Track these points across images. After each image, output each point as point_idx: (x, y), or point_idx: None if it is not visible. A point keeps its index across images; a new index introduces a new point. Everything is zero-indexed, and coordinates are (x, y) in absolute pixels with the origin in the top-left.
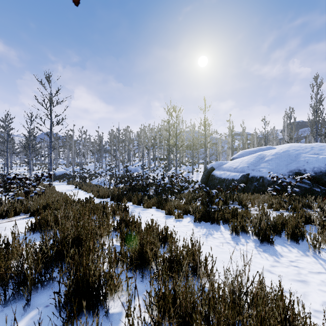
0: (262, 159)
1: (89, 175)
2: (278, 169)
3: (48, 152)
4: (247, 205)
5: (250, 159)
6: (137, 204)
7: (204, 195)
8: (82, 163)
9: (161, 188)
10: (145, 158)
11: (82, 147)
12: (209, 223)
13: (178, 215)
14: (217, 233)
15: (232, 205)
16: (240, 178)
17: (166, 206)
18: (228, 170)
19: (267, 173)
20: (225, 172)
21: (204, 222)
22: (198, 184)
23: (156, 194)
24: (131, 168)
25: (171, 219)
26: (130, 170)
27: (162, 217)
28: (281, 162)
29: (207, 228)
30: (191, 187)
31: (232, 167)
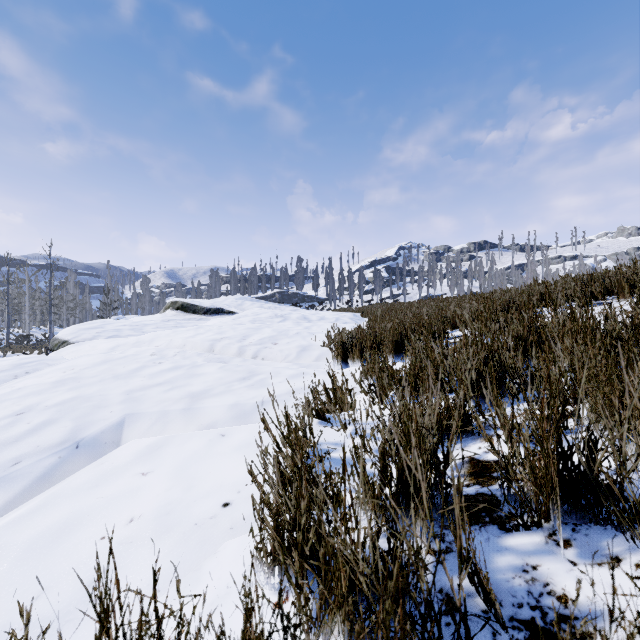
0: None
1: None
2: None
3: None
4: None
5: None
6: None
7: None
8: None
9: None
10: None
11: None
12: None
13: None
14: None
15: None
16: None
17: None
18: None
19: None
20: None
21: None
22: None
23: None
24: None
25: None
26: None
27: None
28: None
29: None
30: None
31: None
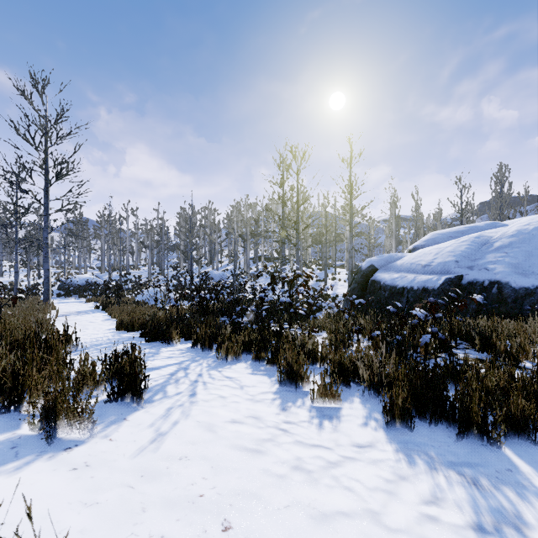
0: (485, 246)
1: (135, 285)
2: (533, 265)
3: (64, 245)
4: (516, 354)
5: (459, 246)
6: (204, 346)
7: (374, 325)
8: (125, 264)
9: (267, 306)
10: (241, 257)
11: (128, 238)
12: (442, 429)
13: (322, 391)
14: (537, 512)
15: (457, 351)
16: (442, 286)
17: (281, 358)
18: (409, 271)
19: (509, 273)
20: (403, 275)
21: (423, 426)
22: (349, 298)
23: (256, 320)
24: (214, 273)
25: (302, 409)
26: (212, 277)
27: (268, 397)
28: (537, 249)
29: (456, 465)
30: (329, 306)
31: (418, 265)
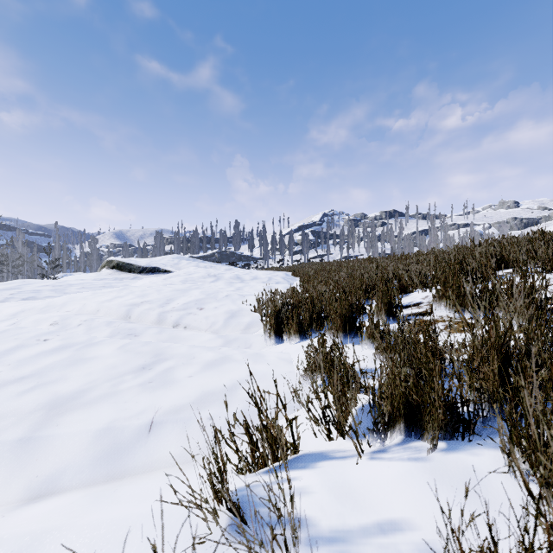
0: None
1: None
2: None
3: None
4: None
5: None
6: None
7: None
8: None
9: None
10: None
11: None
12: None
13: None
14: None
15: None
16: None
17: None
18: None
19: None
20: None
21: None
22: None
23: None
24: None
25: None
26: None
27: None
28: None
29: None
30: None
31: None
